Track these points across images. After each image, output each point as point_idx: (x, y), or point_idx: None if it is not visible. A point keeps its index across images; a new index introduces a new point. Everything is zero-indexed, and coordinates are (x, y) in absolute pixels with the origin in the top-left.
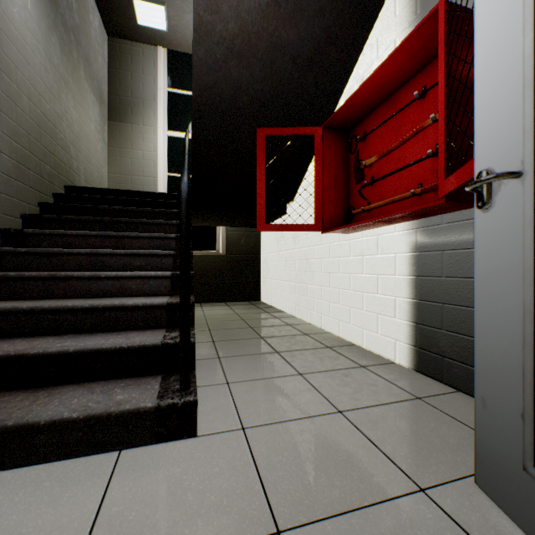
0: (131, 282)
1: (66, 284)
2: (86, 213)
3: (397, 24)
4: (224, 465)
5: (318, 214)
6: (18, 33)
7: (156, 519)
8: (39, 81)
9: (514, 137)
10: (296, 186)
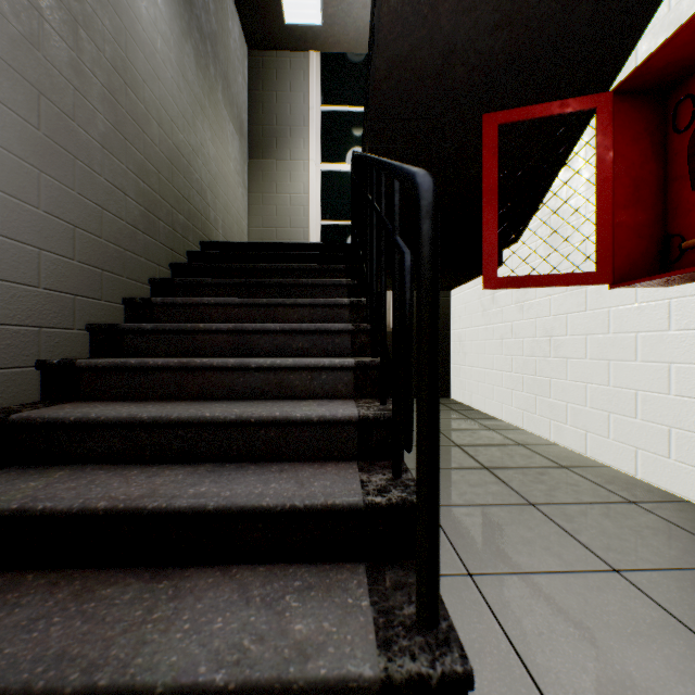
0: (293, 376)
1: (202, 378)
2: (226, 275)
3: None
4: None
5: (604, 253)
6: (146, 35)
7: None
8: (171, 102)
9: None
10: (526, 218)
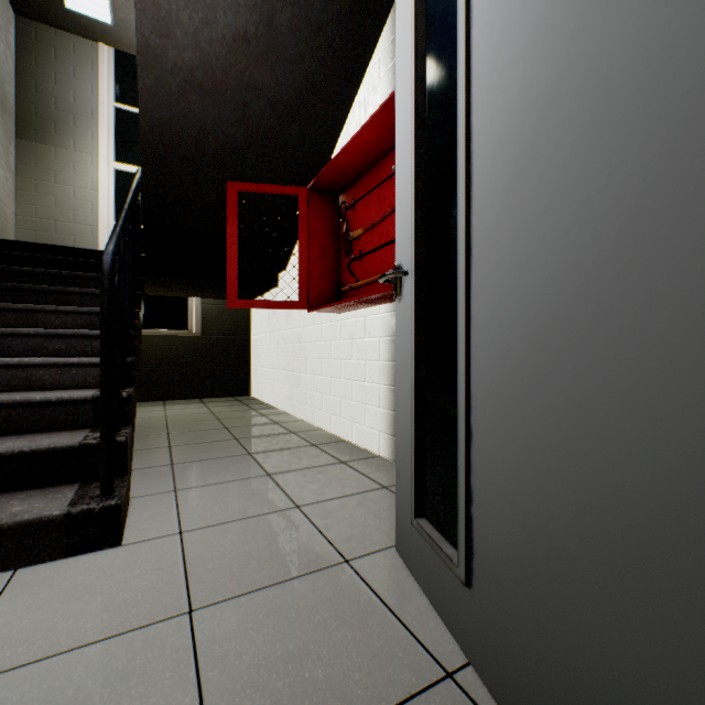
0: (44, 372)
1: None
2: None
3: (381, 88)
4: (148, 567)
5: (304, 290)
6: None
7: (54, 621)
8: None
9: (410, 240)
10: (288, 253)
